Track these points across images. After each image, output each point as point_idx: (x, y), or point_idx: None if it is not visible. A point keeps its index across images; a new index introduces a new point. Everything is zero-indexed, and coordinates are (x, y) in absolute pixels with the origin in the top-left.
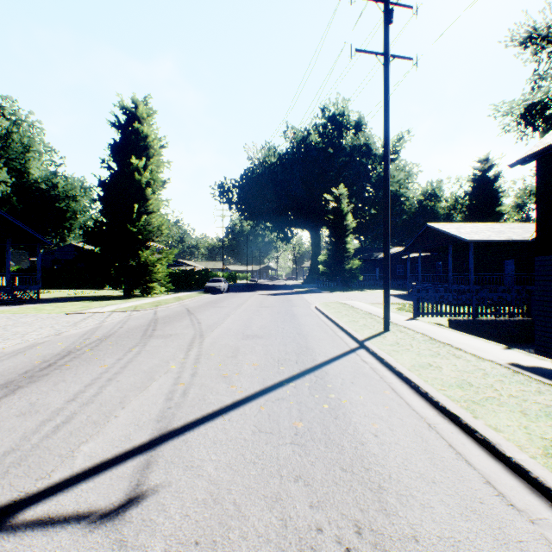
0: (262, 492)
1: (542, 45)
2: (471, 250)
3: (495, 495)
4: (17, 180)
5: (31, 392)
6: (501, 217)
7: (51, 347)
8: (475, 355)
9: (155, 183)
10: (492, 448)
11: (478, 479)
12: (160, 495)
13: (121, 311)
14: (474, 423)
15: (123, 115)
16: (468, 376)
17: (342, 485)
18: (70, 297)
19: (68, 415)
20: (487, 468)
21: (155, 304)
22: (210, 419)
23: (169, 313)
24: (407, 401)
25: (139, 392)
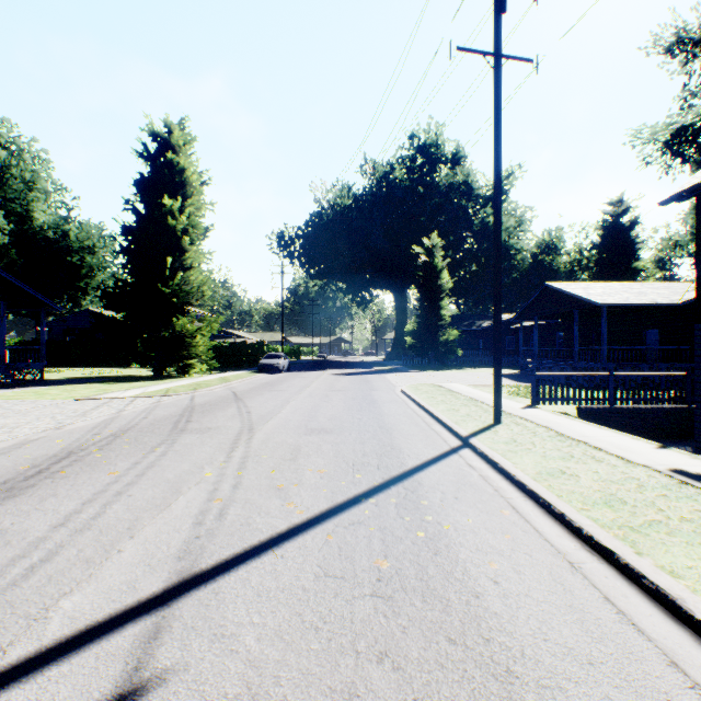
0: (328, 683)
1: (693, 52)
2: (603, 317)
3: (689, 687)
4: (17, 227)
5: (5, 513)
6: (639, 275)
7: (46, 445)
8: (622, 458)
9: (195, 230)
10: (672, 604)
11: (657, 657)
12: (170, 688)
13: (147, 396)
14: (639, 563)
15: (153, 142)
16: (618, 489)
17: (451, 668)
18: (84, 378)
19: (51, 549)
20: (668, 638)
21: (193, 386)
22: (255, 555)
23: (210, 399)
24: (536, 526)
25: (157, 513)
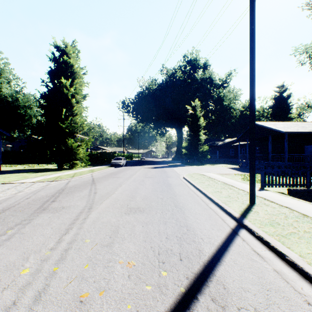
0: None
1: None
2: (286, 138)
3: None
4: None
5: None
6: (291, 120)
7: None
8: None
9: (78, 96)
10: None
11: None
12: None
13: (43, 181)
14: None
15: (57, 51)
16: None
17: None
18: (22, 170)
19: None
20: None
21: (73, 175)
22: None
23: (77, 183)
24: None
25: None
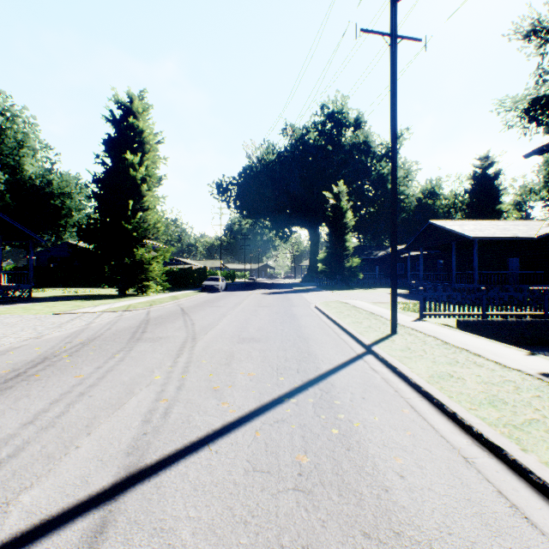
0: None
1: (546, 38)
2: (475, 248)
3: None
4: (11, 177)
5: None
6: (501, 215)
7: (26, 352)
8: (499, 363)
9: (151, 179)
10: None
11: None
12: None
13: (112, 311)
14: (526, 459)
15: (118, 109)
16: (499, 390)
17: None
18: (63, 296)
19: (18, 445)
20: None
21: (149, 303)
22: (193, 451)
23: (162, 313)
24: (432, 424)
25: (112, 412)
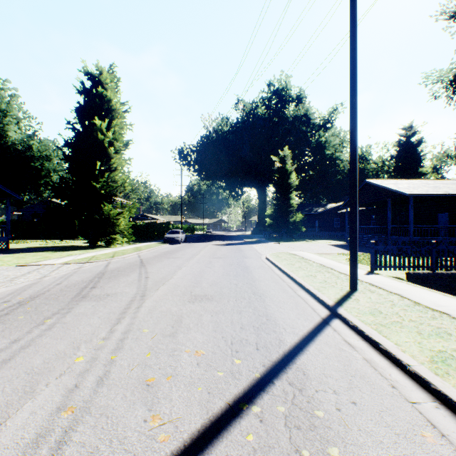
0: None
1: None
2: (410, 204)
3: None
4: None
5: None
6: (423, 177)
7: None
8: None
9: (118, 143)
10: None
11: None
12: None
13: (73, 263)
14: None
15: (88, 80)
16: None
17: None
18: (38, 248)
19: None
20: None
21: (112, 254)
22: None
23: (121, 265)
24: None
25: None
